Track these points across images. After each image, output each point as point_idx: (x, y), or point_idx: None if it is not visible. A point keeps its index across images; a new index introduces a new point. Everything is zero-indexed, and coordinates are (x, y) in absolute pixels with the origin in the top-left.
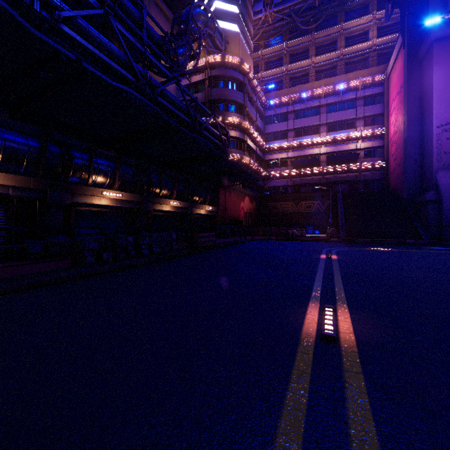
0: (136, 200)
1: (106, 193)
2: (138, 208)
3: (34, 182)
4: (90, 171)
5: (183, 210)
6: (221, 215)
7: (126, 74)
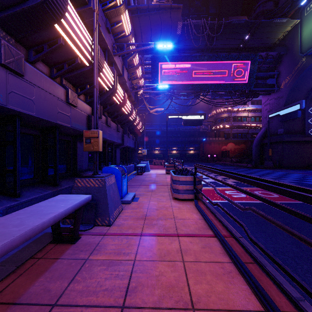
0: (162, 151)
1: (155, 151)
2: (164, 153)
3: None
4: (153, 148)
5: (179, 152)
6: (202, 153)
7: (156, 130)
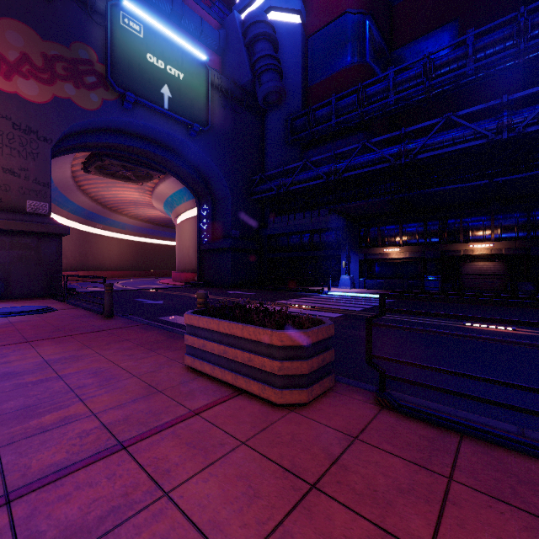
0: None
1: None
2: None
3: (518, 243)
4: None
5: None
6: None
7: None
